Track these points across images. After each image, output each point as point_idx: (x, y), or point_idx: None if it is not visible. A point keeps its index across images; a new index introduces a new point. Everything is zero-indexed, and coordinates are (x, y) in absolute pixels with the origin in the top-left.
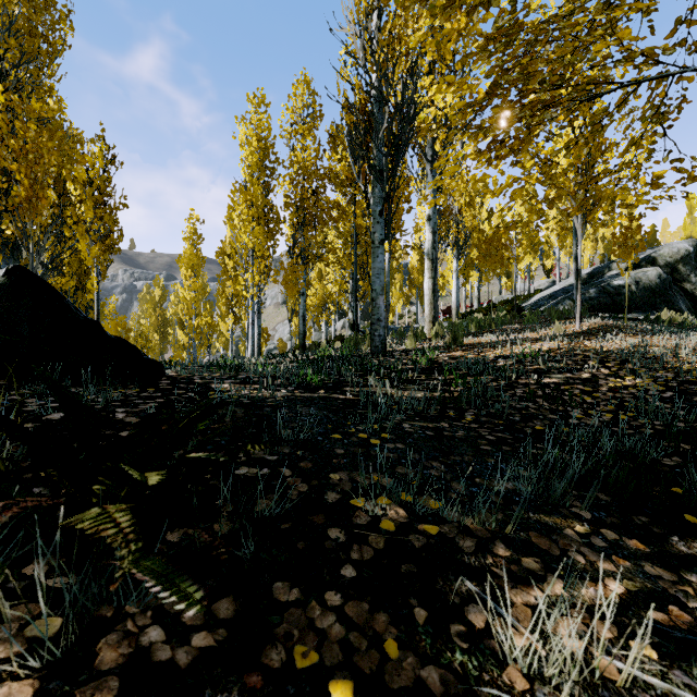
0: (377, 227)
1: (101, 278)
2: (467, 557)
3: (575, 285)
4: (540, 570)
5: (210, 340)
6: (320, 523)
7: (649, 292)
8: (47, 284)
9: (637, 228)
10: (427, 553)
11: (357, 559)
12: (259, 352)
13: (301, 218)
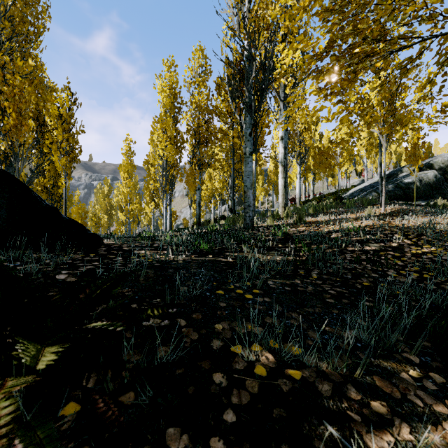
0: (248, 143)
1: (68, 178)
2: (326, 400)
3: (380, 182)
4: (387, 413)
5: (139, 219)
6: (207, 368)
7: (429, 187)
8: (20, 182)
9: (422, 143)
10: (293, 397)
11: (237, 403)
12: (170, 226)
13: (197, 139)
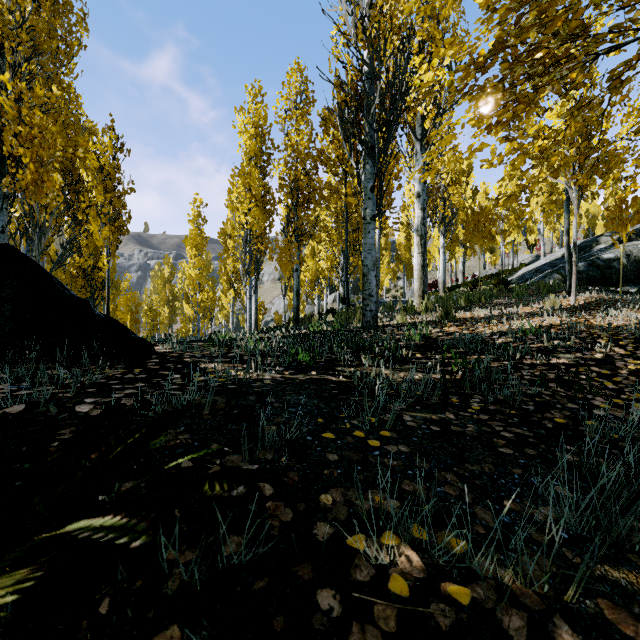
0: (368, 203)
1: (111, 257)
2: None
3: (567, 259)
4: None
5: (212, 313)
6: (307, 579)
7: None
8: (33, 263)
9: (633, 200)
10: None
11: None
12: (256, 324)
13: (294, 198)
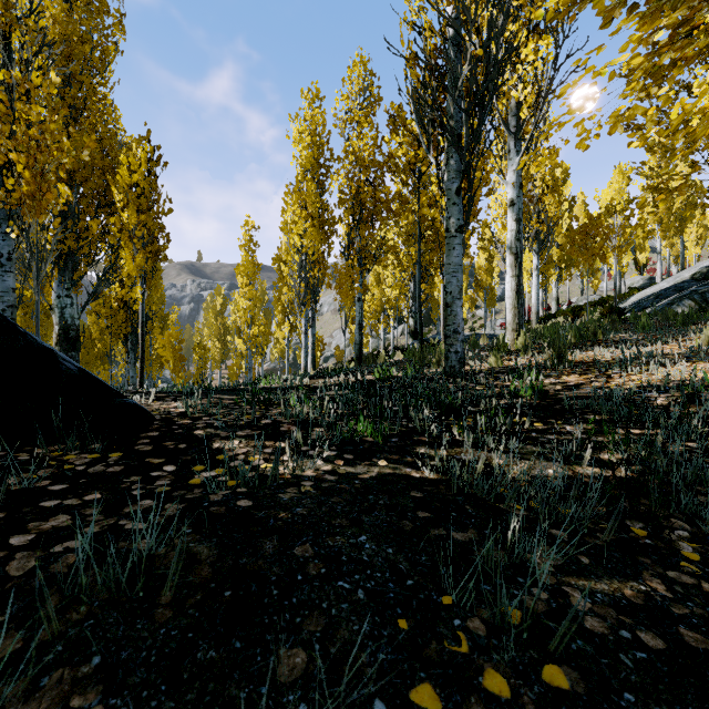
0: (453, 209)
1: (147, 287)
2: None
3: None
4: None
5: (264, 349)
6: None
7: None
8: None
9: None
10: None
11: None
12: (313, 362)
13: (356, 214)
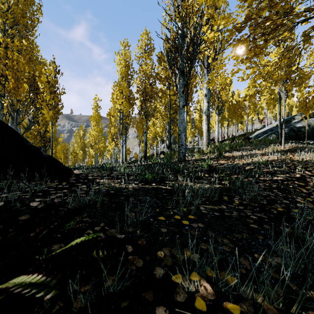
0: (181, 99)
1: (53, 126)
2: None
3: (279, 127)
4: None
5: (104, 153)
6: (150, 300)
7: None
8: (11, 128)
9: (312, 97)
10: None
11: None
12: (125, 159)
13: (144, 97)
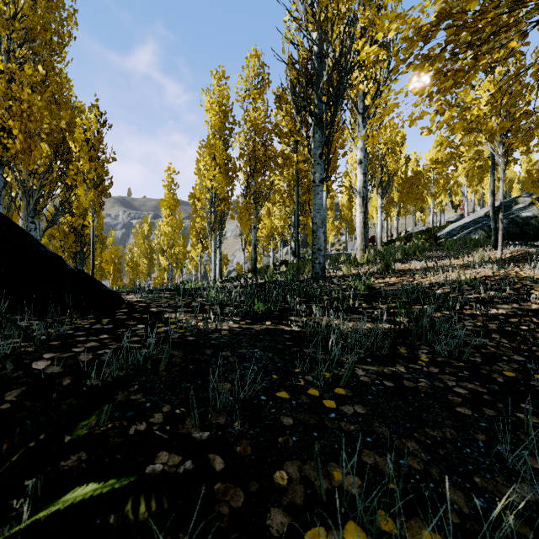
0: (317, 167)
1: (96, 217)
2: None
3: (492, 217)
4: None
5: (183, 264)
6: None
7: None
8: (10, 221)
9: None
10: None
11: None
12: (220, 274)
13: (252, 166)
